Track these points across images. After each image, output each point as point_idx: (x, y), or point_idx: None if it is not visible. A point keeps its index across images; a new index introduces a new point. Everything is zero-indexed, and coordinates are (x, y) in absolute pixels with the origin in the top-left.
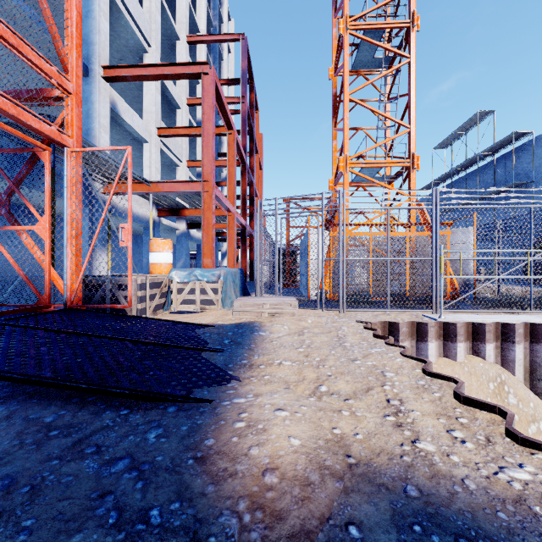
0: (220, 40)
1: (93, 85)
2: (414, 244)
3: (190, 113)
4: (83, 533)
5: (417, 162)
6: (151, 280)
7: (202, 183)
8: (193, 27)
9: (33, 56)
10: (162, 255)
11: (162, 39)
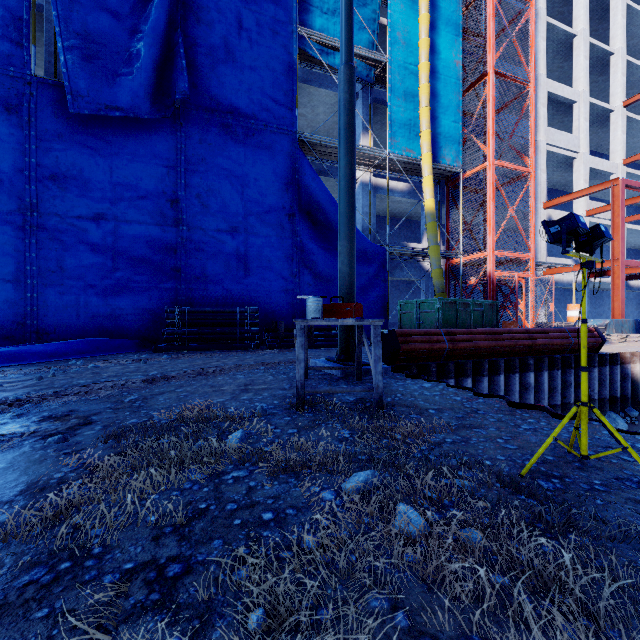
0: None
1: (536, 216)
2: None
3: (639, 148)
4: None
5: None
6: (565, 324)
7: (612, 260)
8: (637, 71)
9: (521, 255)
10: (573, 312)
11: (594, 120)
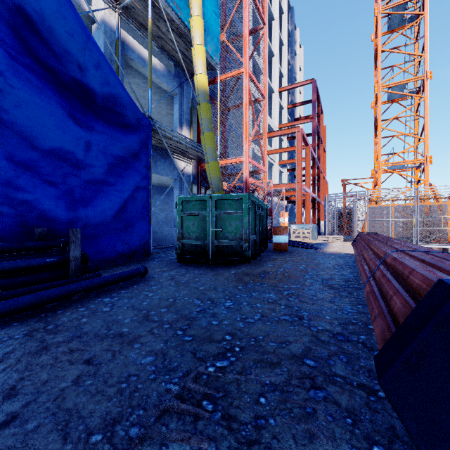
0: (298, 86)
1: None
2: (427, 209)
3: None
4: (311, 252)
5: (430, 159)
6: None
7: (296, 183)
8: (280, 76)
9: (261, 168)
10: (285, 219)
11: None
